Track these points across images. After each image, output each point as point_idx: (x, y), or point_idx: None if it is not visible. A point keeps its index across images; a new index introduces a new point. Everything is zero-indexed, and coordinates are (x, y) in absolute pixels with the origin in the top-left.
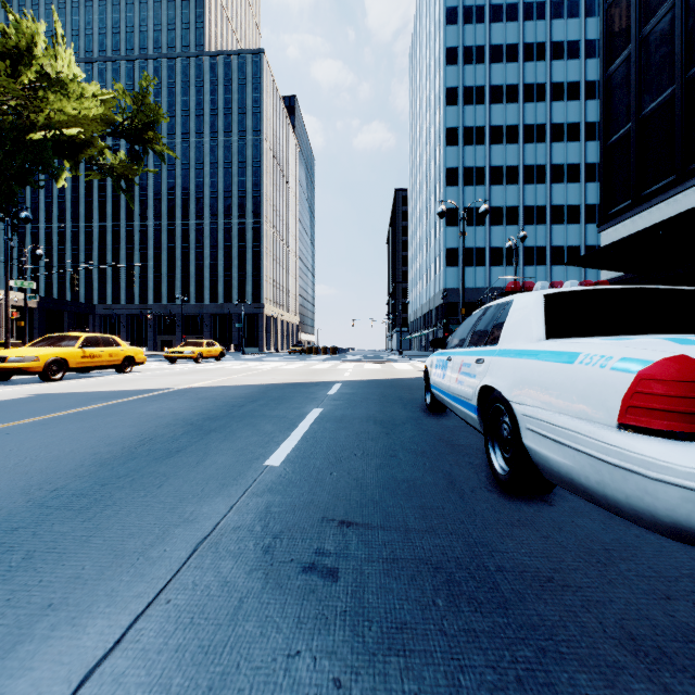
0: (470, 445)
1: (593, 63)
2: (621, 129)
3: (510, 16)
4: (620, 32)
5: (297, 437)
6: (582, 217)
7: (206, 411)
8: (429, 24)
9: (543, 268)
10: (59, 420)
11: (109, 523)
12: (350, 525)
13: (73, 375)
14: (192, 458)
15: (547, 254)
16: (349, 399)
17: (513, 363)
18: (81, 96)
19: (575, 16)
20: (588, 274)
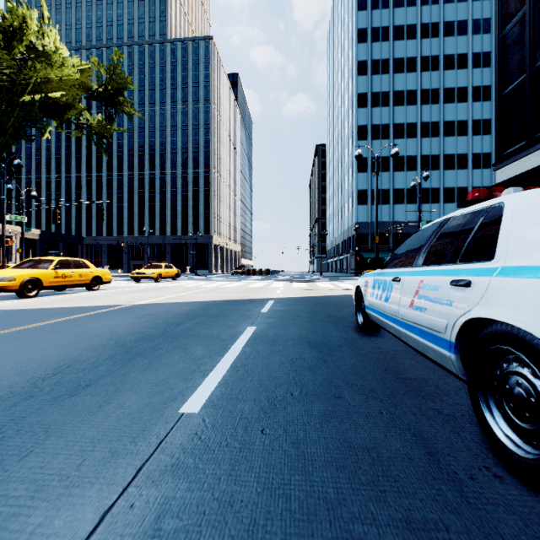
0: (425, 380)
1: (478, 38)
2: (515, 81)
3: (410, 2)
4: None
5: (226, 364)
6: (469, 164)
7: (144, 329)
8: (343, 11)
9: (437, 205)
10: None
11: None
12: None
13: (50, 292)
14: (97, 398)
15: (440, 194)
16: (281, 316)
17: None
18: (63, 65)
19: (463, 0)
20: None
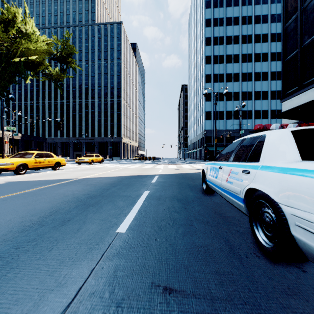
0: (233, 217)
1: (274, 25)
2: (292, 53)
3: (235, 4)
4: (292, 6)
5: (135, 210)
6: (269, 97)
7: (90, 192)
8: (197, 8)
9: (251, 120)
10: (12, 198)
11: (6, 287)
12: (171, 291)
13: (31, 171)
14: (75, 226)
15: (253, 114)
16: (162, 185)
17: (277, 176)
18: (37, 41)
19: (265, 3)
20: (271, 123)
